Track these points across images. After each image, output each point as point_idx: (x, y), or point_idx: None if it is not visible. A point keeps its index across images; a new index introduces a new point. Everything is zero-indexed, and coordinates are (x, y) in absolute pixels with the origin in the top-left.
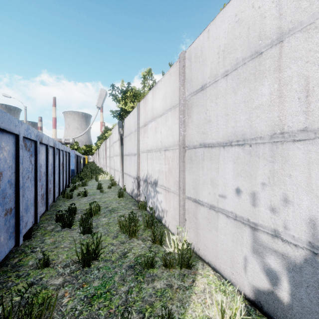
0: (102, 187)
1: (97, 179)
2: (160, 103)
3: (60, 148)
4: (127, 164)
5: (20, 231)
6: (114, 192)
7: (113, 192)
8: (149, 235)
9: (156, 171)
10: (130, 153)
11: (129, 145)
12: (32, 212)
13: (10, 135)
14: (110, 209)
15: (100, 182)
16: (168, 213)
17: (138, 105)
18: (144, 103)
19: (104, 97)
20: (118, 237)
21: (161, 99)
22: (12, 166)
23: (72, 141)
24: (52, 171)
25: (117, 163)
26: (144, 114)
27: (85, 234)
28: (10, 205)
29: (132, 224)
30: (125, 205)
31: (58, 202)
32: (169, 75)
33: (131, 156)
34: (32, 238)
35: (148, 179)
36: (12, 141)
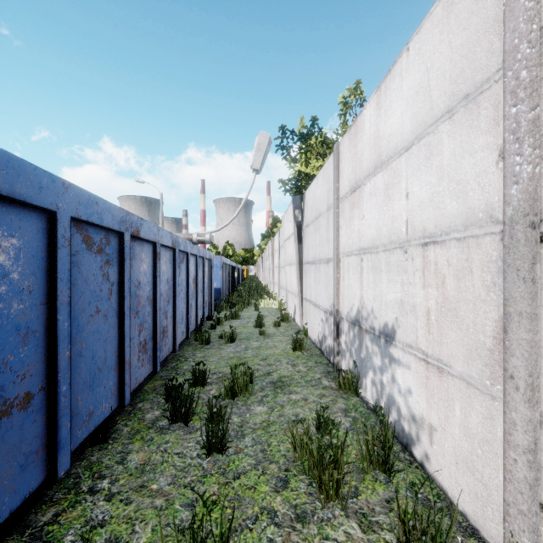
0: (264, 324)
1: (257, 306)
2: (405, 114)
3: (189, 250)
4: (311, 282)
5: (59, 443)
6: (285, 335)
7: (284, 336)
8: (379, 500)
9: (389, 304)
10: (316, 259)
11: (315, 241)
12: (111, 385)
13: (26, 210)
14: (275, 380)
15: (262, 313)
16: (440, 438)
17: (337, 149)
18: (352, 137)
19: (266, 148)
20: (290, 487)
21: (409, 100)
22: (35, 289)
23: (209, 237)
24: (170, 293)
25: (291, 278)
26: (352, 163)
27: (212, 452)
28: (24, 385)
29: (325, 438)
30: (308, 373)
31: (185, 349)
32: (444, 8)
33: (319, 265)
34: (110, 441)
35: (364, 321)
36: (33, 226)
